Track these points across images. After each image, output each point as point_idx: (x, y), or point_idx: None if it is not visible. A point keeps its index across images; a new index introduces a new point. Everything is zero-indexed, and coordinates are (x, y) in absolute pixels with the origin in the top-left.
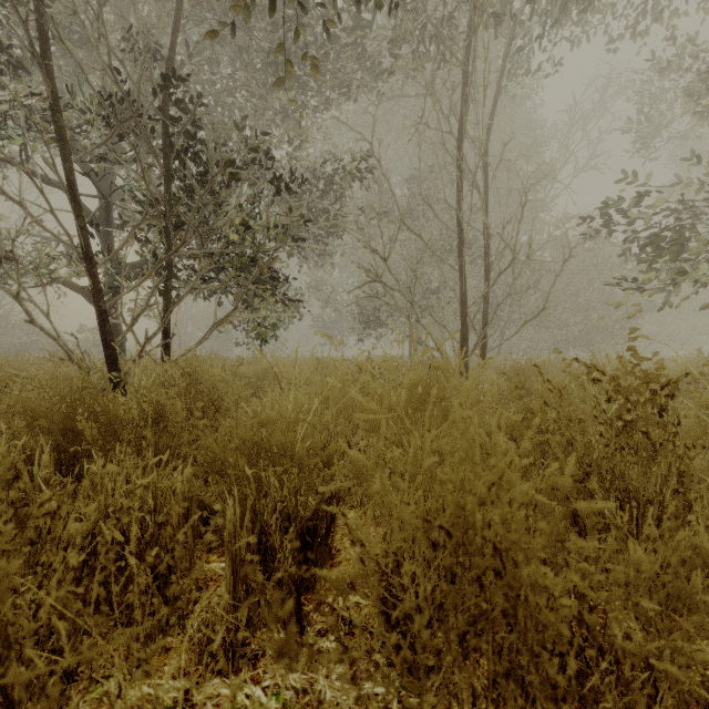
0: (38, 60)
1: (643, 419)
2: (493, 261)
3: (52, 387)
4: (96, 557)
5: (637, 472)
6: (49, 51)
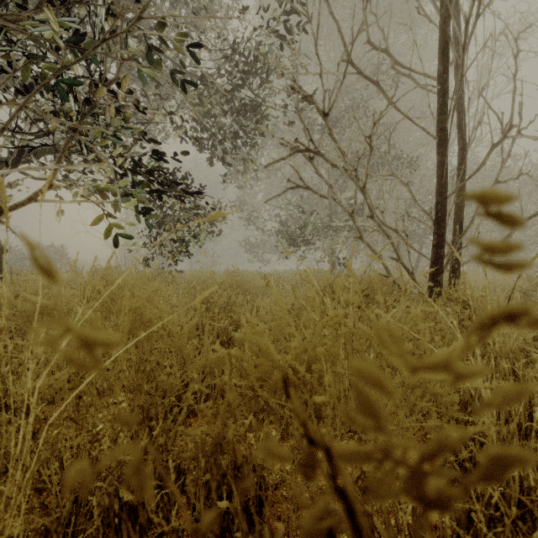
0: None
1: None
2: (470, 138)
3: None
4: None
5: None
6: None
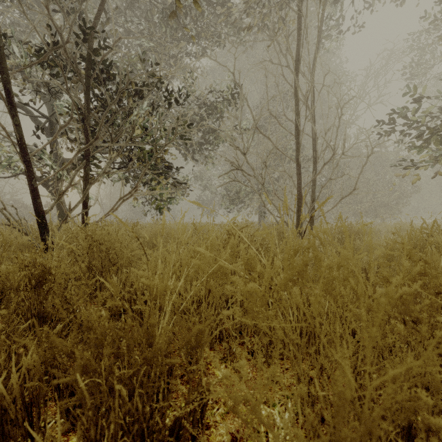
0: None
1: None
2: (319, 156)
3: None
4: None
5: None
6: None
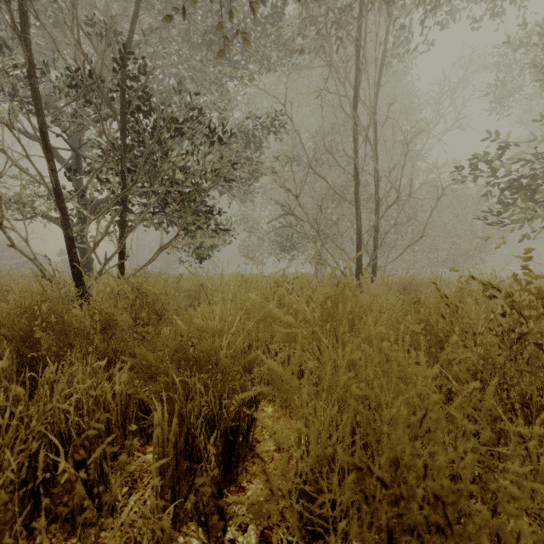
0: (15, 33)
1: (536, 332)
2: (382, 199)
3: (28, 298)
4: (36, 459)
5: (528, 379)
6: (25, 26)
